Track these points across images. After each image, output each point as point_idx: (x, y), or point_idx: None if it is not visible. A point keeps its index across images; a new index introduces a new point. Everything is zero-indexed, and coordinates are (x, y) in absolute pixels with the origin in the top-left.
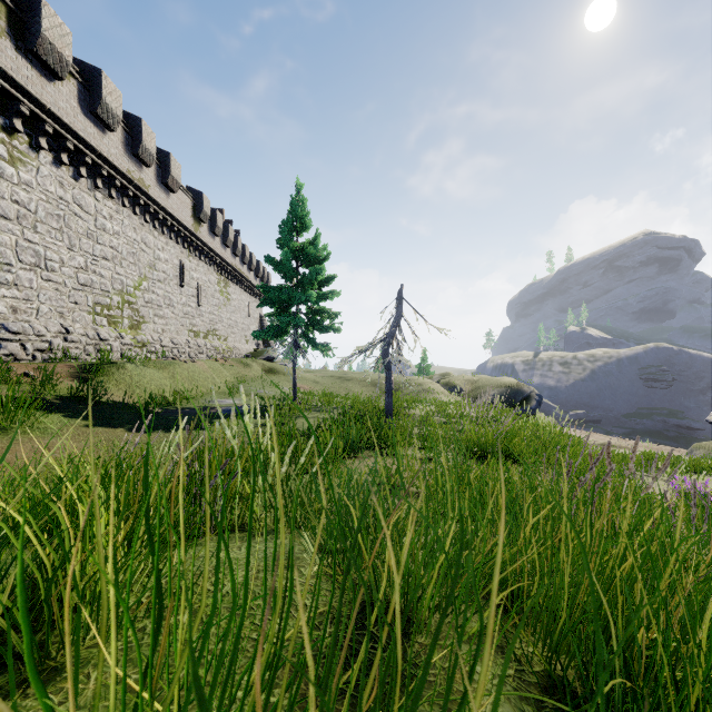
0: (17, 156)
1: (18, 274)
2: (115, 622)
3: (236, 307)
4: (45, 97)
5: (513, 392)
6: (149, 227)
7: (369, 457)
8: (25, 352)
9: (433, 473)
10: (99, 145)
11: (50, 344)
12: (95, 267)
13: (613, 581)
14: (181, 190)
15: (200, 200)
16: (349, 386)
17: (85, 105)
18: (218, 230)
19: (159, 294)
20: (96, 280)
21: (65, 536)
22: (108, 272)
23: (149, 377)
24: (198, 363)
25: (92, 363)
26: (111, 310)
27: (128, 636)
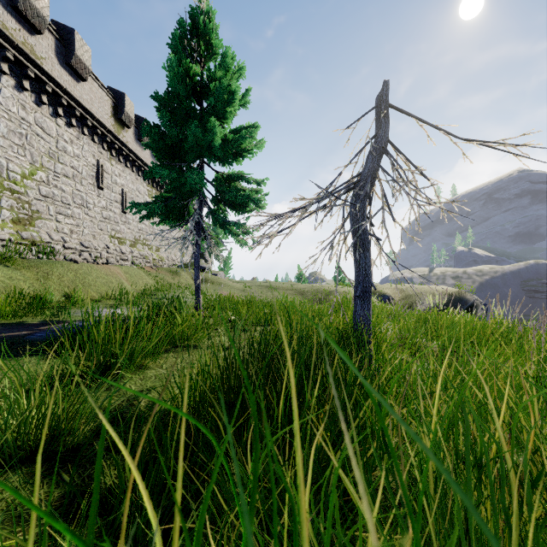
0: None
1: None
2: None
3: None
4: None
5: (455, 300)
6: (49, 111)
7: None
8: None
9: None
10: None
11: None
12: None
13: None
14: (96, 83)
15: (122, 101)
16: (276, 294)
17: None
18: (146, 140)
19: (66, 190)
20: None
21: None
22: None
23: None
24: (109, 267)
25: None
26: None
27: None
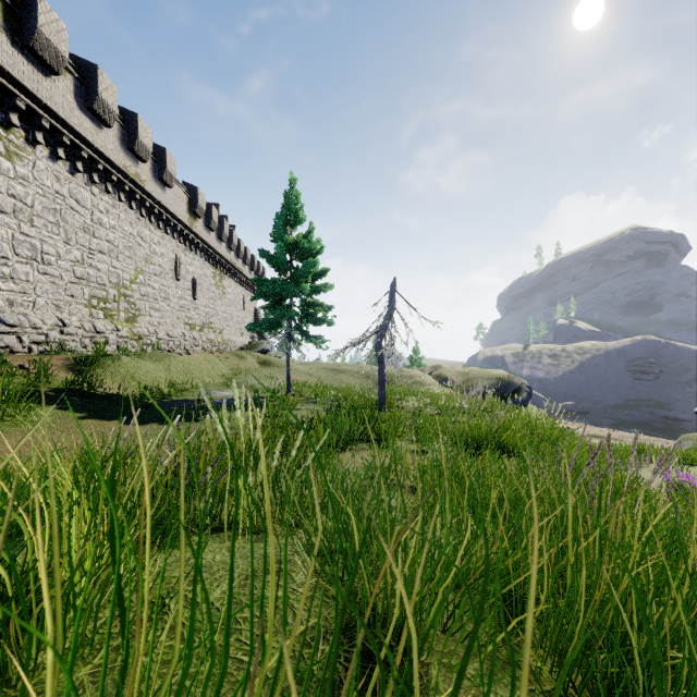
0: (13, 150)
1: (14, 267)
2: (48, 686)
3: (231, 300)
4: (41, 92)
5: (504, 384)
6: (145, 221)
7: (363, 450)
8: (21, 344)
9: (427, 467)
10: (95, 140)
11: (46, 336)
12: (91, 261)
13: (627, 590)
14: (177, 185)
15: (196, 195)
16: (343, 378)
17: (81, 100)
18: (213, 225)
19: (155, 287)
20: (92, 274)
21: (32, 546)
22: (104, 265)
23: (145, 369)
24: (193, 355)
25: (88, 355)
26: (108, 304)
27: (100, 657)
